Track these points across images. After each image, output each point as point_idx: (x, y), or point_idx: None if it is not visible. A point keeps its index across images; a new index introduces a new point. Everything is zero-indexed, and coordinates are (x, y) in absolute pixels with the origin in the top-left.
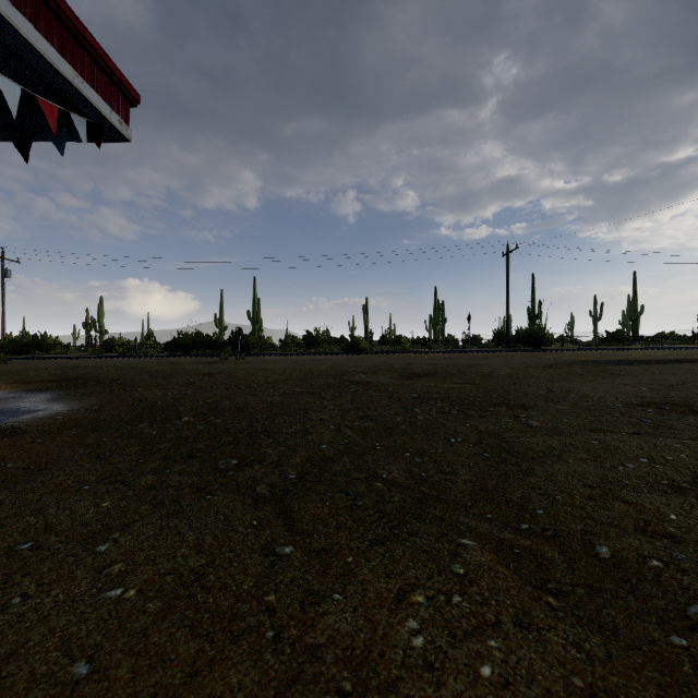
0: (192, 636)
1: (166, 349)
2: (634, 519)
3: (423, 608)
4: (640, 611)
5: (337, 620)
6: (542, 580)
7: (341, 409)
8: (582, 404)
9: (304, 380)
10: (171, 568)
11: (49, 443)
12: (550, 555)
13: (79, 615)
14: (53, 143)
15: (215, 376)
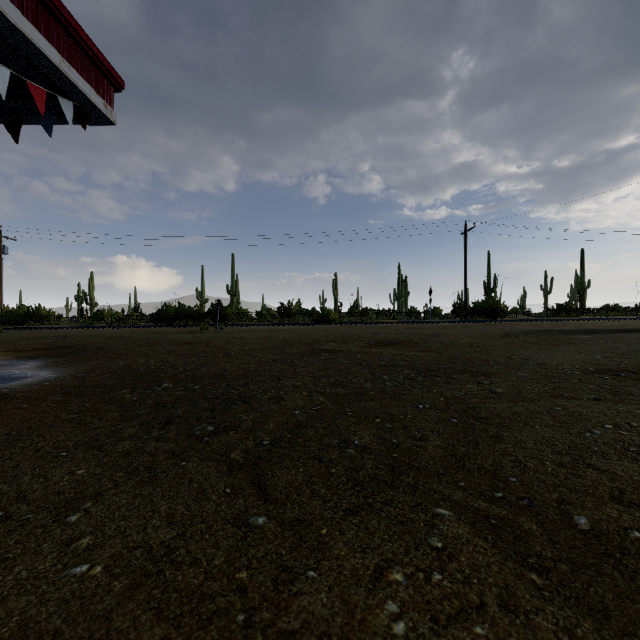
0: (158, 620)
1: (151, 320)
2: (608, 488)
3: (402, 587)
4: (629, 590)
5: (312, 601)
6: (522, 554)
7: (313, 376)
8: (542, 371)
9: (278, 348)
10: (141, 541)
11: (33, 409)
12: (528, 526)
13: (40, 595)
14: (42, 125)
15: (195, 345)
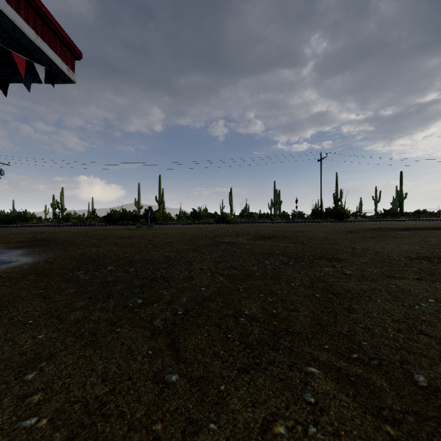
0: None
1: (103, 220)
2: (437, 350)
3: (285, 440)
4: None
5: None
6: (377, 408)
7: (215, 261)
8: (377, 257)
9: (191, 241)
10: (80, 396)
11: (13, 286)
12: (379, 383)
13: None
14: (24, 83)
15: (132, 238)
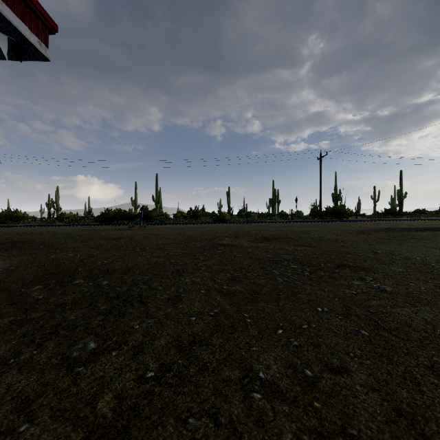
0: None
1: (97, 220)
2: None
3: None
4: None
5: None
6: None
7: (212, 271)
8: (412, 266)
9: (185, 242)
10: None
11: None
12: None
13: None
14: None
15: (120, 240)
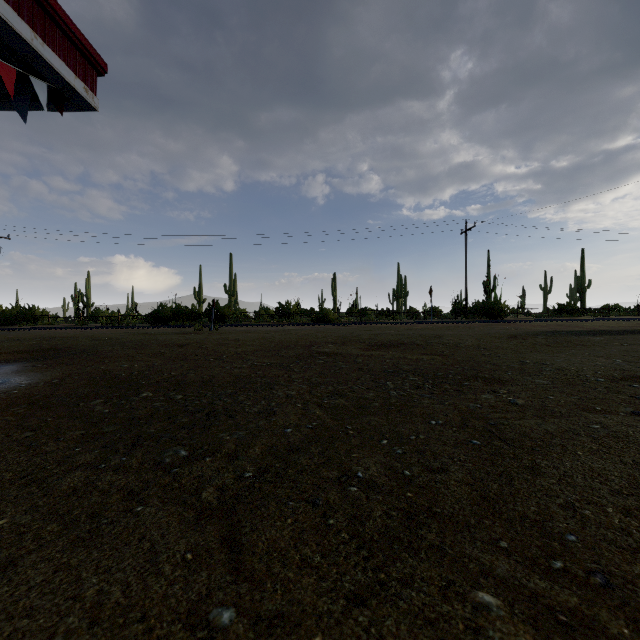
0: None
1: (147, 320)
2: None
3: None
4: None
5: None
6: None
7: (310, 383)
8: (561, 377)
9: (274, 350)
10: None
11: None
12: (616, 630)
13: None
14: (17, 110)
15: (186, 347)
